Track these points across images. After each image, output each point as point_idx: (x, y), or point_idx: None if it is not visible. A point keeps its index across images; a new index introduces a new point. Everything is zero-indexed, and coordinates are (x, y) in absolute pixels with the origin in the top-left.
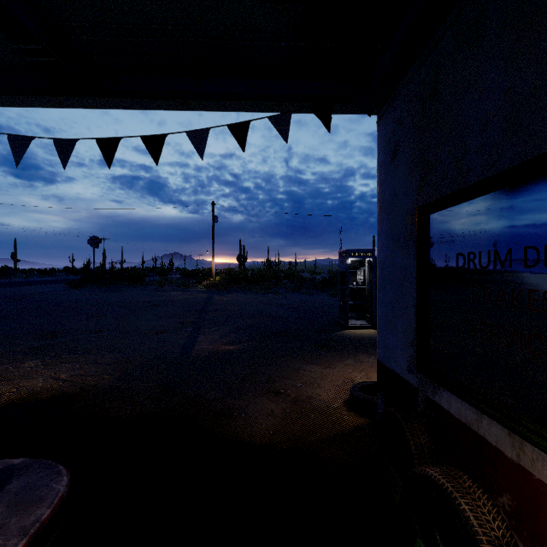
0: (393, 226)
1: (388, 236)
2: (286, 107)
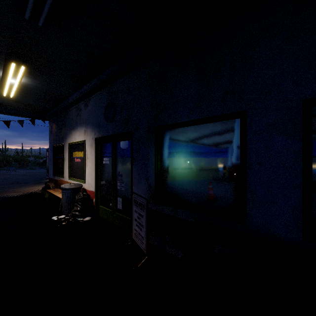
0: (51, 148)
1: (50, 149)
2: (21, 116)
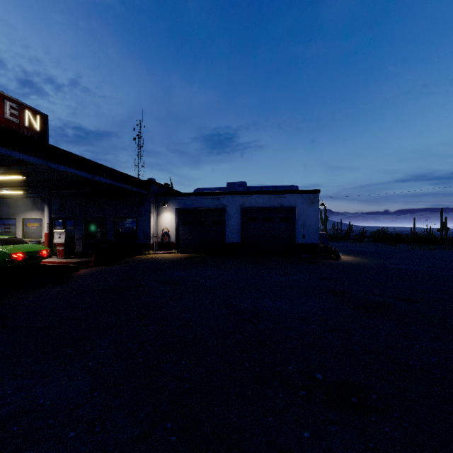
0: None
1: None
2: None
